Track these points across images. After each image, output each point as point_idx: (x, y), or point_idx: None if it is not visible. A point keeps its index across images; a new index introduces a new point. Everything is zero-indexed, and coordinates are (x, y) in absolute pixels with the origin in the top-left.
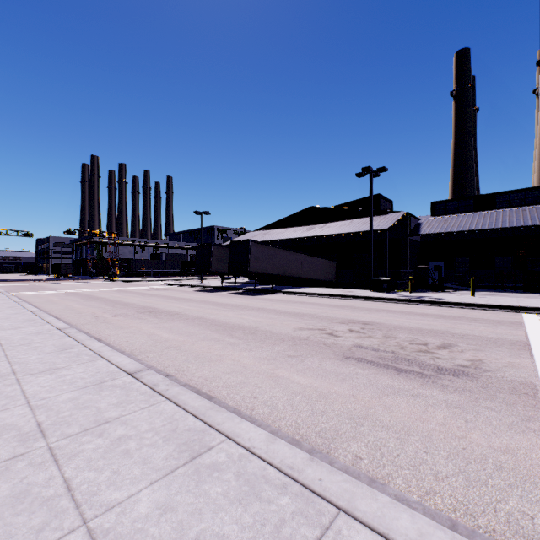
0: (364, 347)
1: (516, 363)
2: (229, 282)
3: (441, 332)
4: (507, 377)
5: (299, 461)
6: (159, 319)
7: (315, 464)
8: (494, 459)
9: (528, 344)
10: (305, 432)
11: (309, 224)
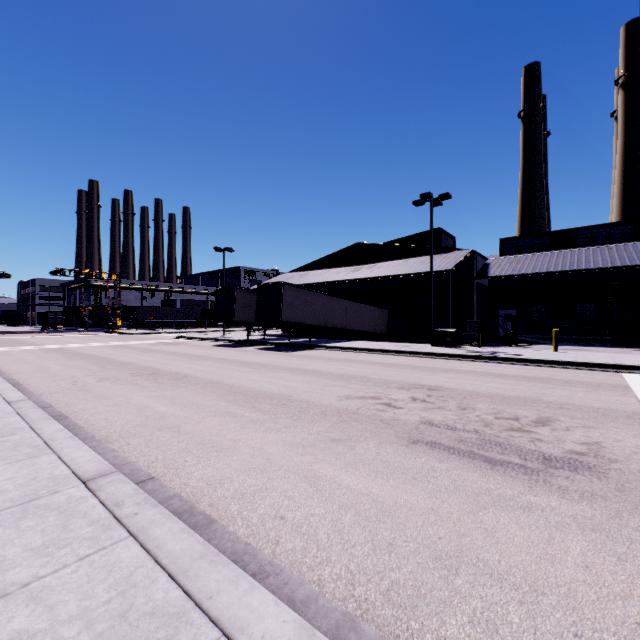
0: (435, 424)
1: None
2: (258, 334)
3: (531, 399)
4: None
5: None
6: (160, 384)
7: None
8: None
9: None
10: (363, 592)
11: (355, 264)
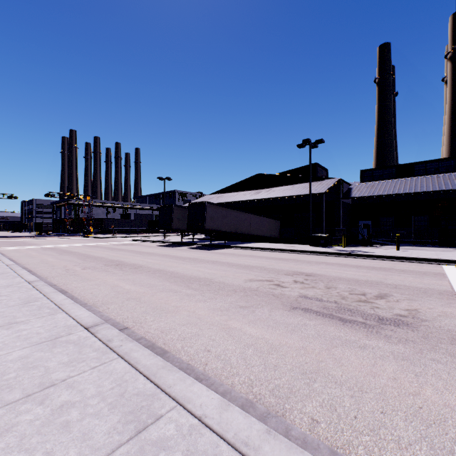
0: (308, 297)
1: (449, 312)
2: (188, 238)
3: (376, 282)
4: (444, 327)
5: (255, 435)
6: (124, 271)
7: (273, 438)
8: (453, 420)
9: (455, 294)
10: (258, 390)
11: (256, 189)
